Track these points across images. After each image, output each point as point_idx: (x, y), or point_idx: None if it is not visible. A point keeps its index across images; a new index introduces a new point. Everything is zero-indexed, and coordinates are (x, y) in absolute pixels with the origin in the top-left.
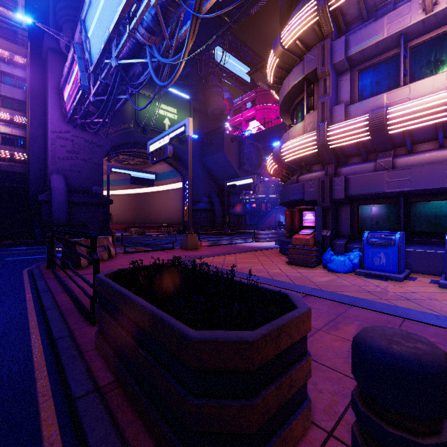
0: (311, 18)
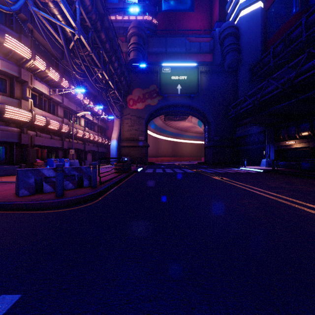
0: (27, 55)
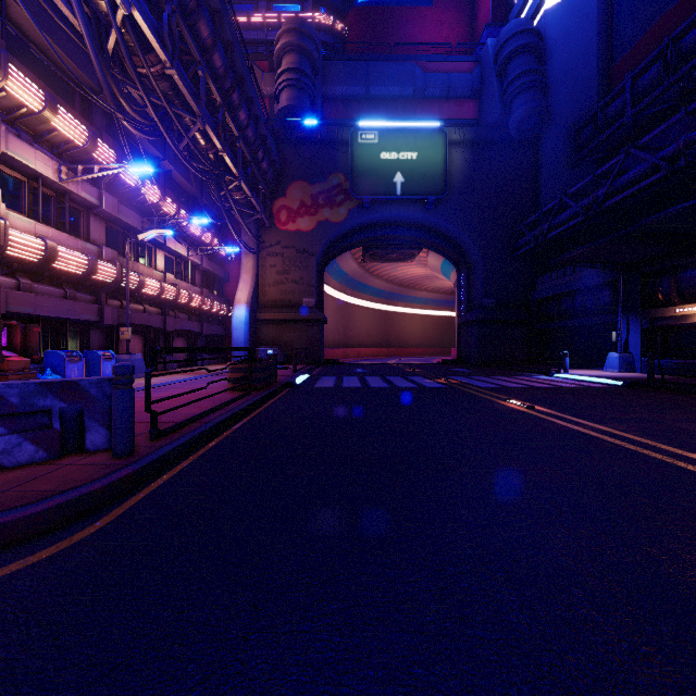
0: None
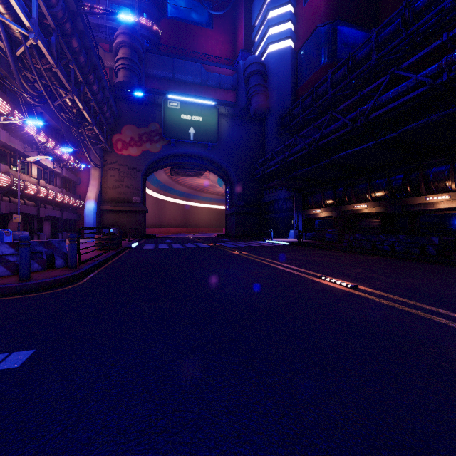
0: None
